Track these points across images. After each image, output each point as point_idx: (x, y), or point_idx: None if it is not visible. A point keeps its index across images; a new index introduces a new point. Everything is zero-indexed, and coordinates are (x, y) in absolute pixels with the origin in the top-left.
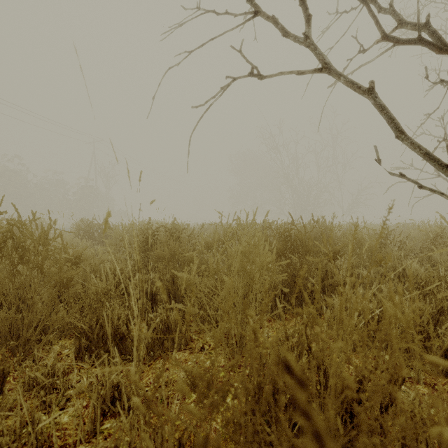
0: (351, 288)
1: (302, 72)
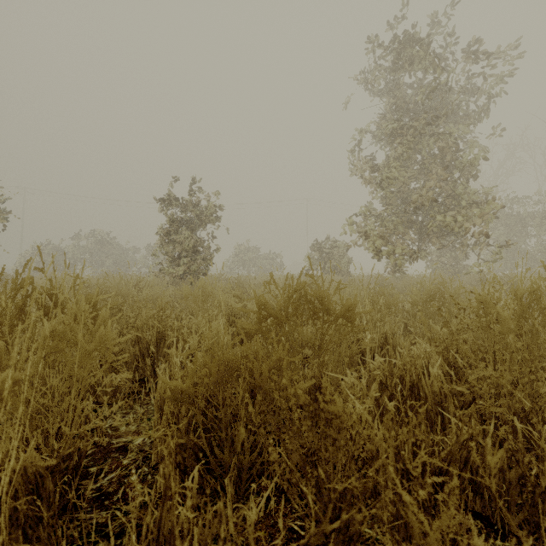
0: None
1: None
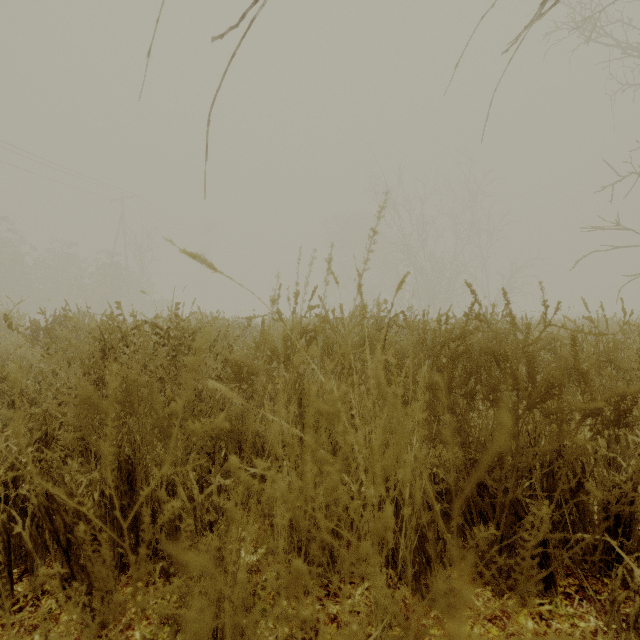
0: None
1: None
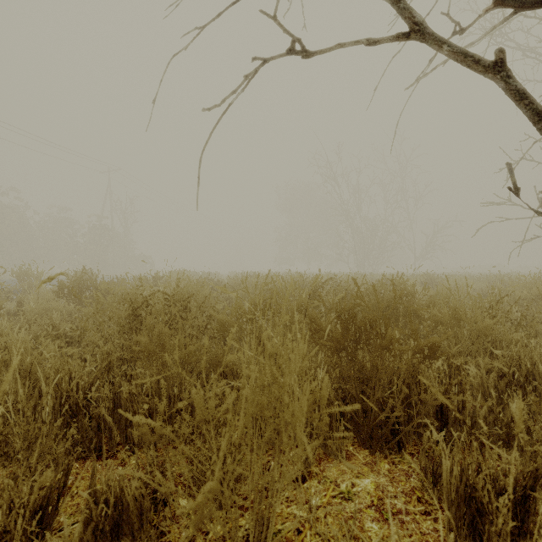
0: (458, 405)
1: (376, 40)
